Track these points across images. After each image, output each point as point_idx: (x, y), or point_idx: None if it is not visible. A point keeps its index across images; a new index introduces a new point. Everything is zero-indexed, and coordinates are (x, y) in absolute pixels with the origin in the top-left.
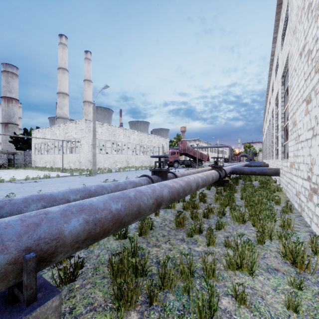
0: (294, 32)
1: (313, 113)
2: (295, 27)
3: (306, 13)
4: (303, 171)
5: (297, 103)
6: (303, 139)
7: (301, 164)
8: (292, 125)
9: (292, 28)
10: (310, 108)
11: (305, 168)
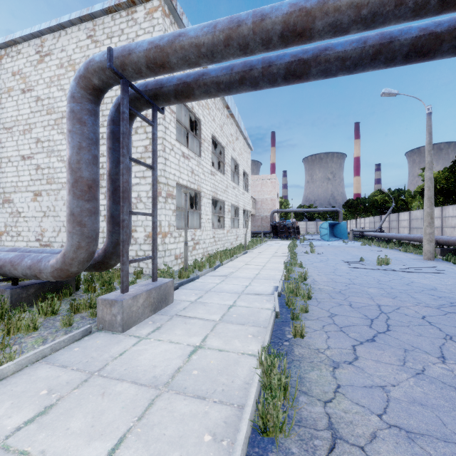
0: (9, 130)
1: (45, 204)
2: (10, 127)
3: (34, 139)
4: (29, 236)
5: (15, 188)
6: (29, 216)
7: (25, 232)
8: (3, 201)
9: (3, 122)
10: (41, 200)
11: (32, 234)
